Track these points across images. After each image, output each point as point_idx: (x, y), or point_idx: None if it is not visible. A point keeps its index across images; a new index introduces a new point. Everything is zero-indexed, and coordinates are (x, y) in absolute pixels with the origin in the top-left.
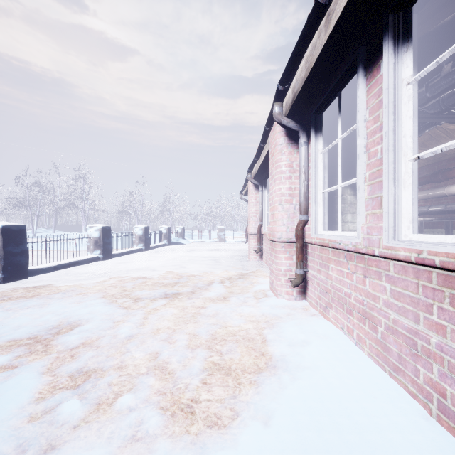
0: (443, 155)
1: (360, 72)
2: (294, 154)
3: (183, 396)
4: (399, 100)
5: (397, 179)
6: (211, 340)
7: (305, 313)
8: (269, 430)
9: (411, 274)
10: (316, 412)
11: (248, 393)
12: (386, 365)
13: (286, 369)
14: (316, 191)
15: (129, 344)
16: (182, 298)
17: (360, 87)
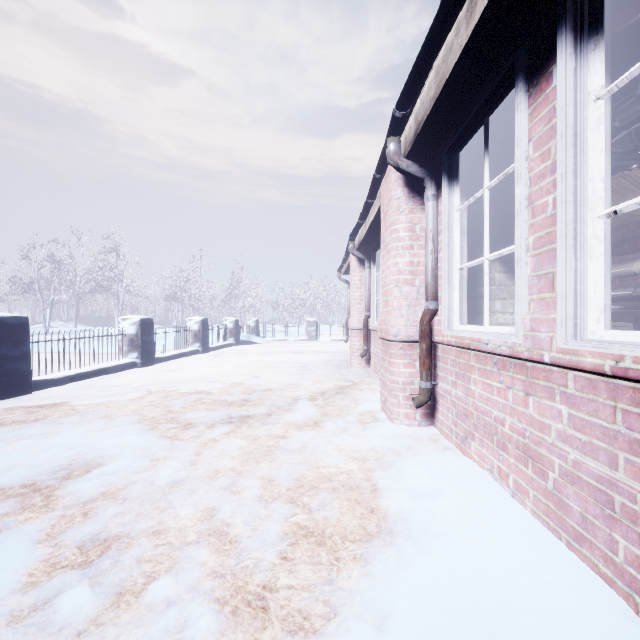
0: (630, 216)
1: (519, 86)
2: (417, 213)
3: (250, 580)
4: (583, 125)
5: (580, 246)
6: (295, 488)
7: (434, 447)
8: (384, 639)
9: (603, 393)
10: (458, 609)
11: (351, 575)
12: (561, 531)
13: (408, 535)
14: (449, 267)
15: (172, 495)
16: (253, 423)
17: (520, 109)
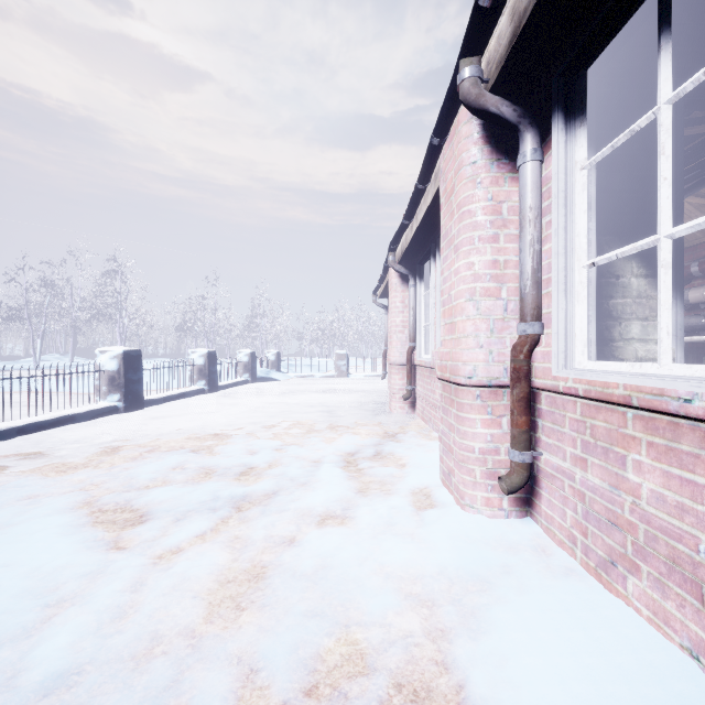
0: None
1: None
2: (504, 185)
3: None
4: None
5: None
6: (300, 699)
7: (546, 569)
8: None
9: None
10: None
11: None
12: None
13: None
14: (567, 264)
15: None
16: (249, 511)
17: None
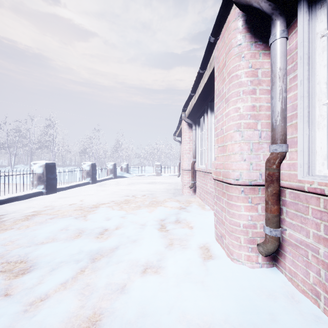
0: None
1: None
2: (259, 58)
3: None
4: None
5: None
6: None
7: (300, 316)
8: None
9: None
10: None
11: None
12: None
13: None
14: (309, 103)
15: None
16: (99, 262)
17: None
